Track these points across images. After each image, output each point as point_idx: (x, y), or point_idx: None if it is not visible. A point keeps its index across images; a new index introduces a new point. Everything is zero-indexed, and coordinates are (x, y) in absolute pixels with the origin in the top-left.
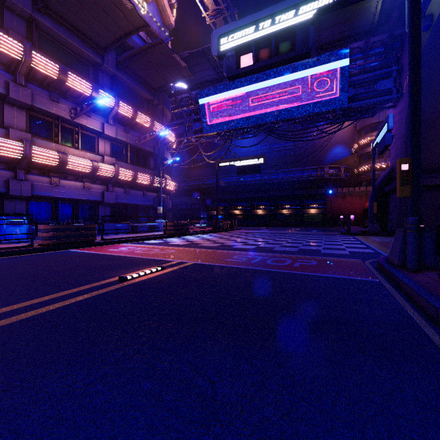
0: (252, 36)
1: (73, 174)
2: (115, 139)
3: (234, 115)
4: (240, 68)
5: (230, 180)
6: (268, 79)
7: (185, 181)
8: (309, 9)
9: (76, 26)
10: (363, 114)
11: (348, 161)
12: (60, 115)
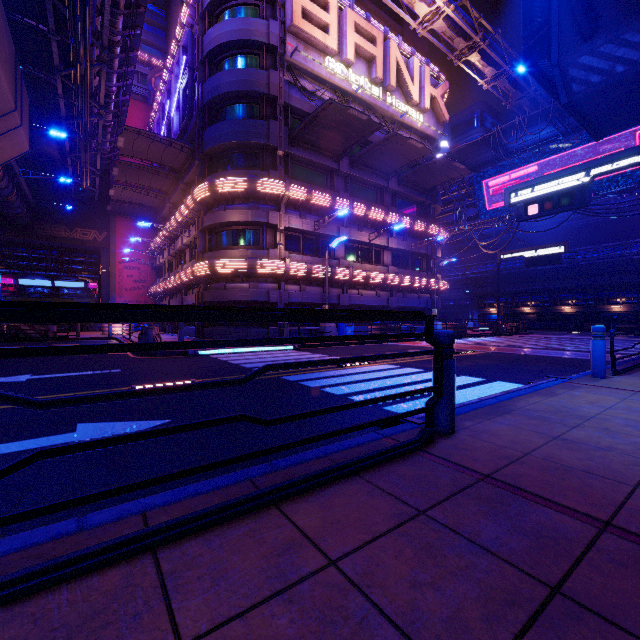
0: (538, 193)
1: (370, 286)
2: (396, 249)
3: None
4: (527, 216)
5: (515, 265)
6: (571, 148)
7: (447, 271)
8: (585, 175)
9: (373, 167)
10: None
11: None
12: (363, 241)
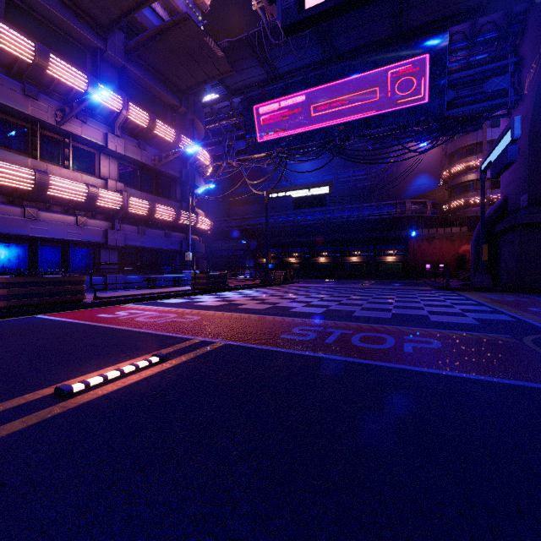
0: None
1: (61, 205)
2: (125, 157)
3: (290, 130)
4: (305, 9)
5: (284, 219)
6: (336, 79)
7: (227, 221)
8: None
9: None
10: (465, 126)
11: (436, 195)
12: (40, 118)
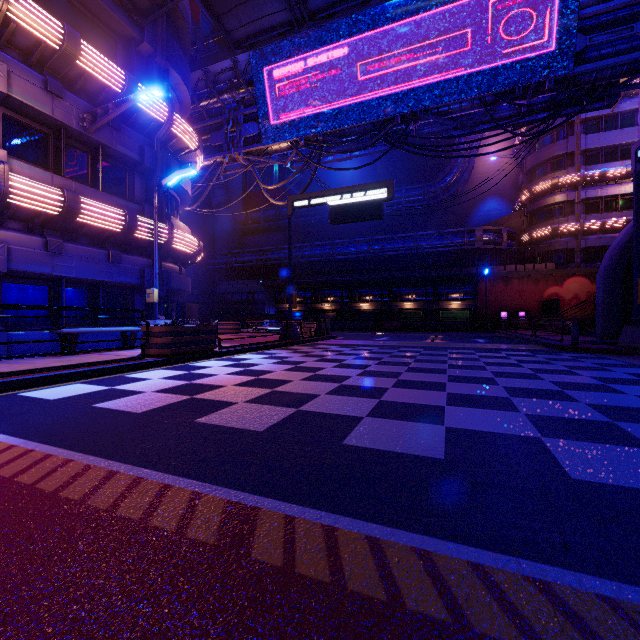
0: None
1: None
2: (14, 102)
3: (326, 103)
4: None
5: (315, 252)
6: (399, 17)
7: (239, 254)
8: None
9: None
10: (597, 96)
11: (512, 222)
12: None
